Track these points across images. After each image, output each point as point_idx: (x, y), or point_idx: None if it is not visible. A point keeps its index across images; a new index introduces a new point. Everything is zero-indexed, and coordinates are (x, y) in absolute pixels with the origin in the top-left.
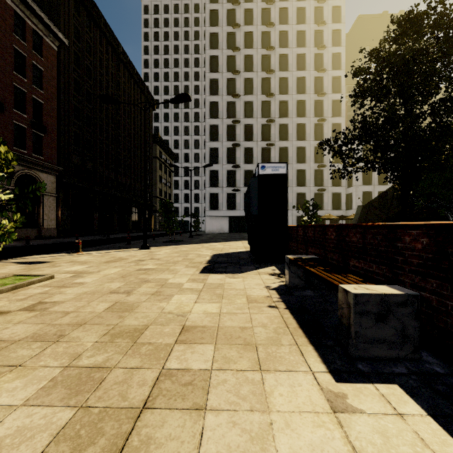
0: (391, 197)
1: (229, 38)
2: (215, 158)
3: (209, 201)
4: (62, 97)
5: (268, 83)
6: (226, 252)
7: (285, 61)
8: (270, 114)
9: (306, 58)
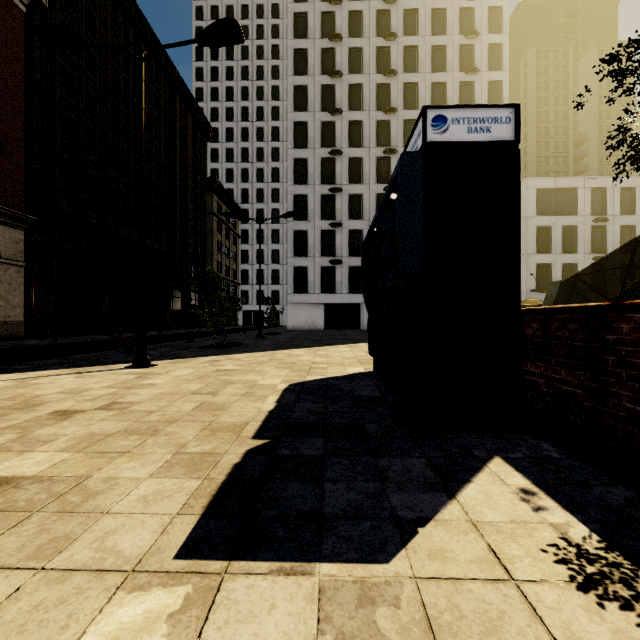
0: (582, 272)
1: (325, 21)
2: (303, 211)
3: (292, 279)
4: (38, 95)
5: (387, 92)
6: (321, 376)
7: (414, 57)
8: (390, 141)
9: (447, 52)
